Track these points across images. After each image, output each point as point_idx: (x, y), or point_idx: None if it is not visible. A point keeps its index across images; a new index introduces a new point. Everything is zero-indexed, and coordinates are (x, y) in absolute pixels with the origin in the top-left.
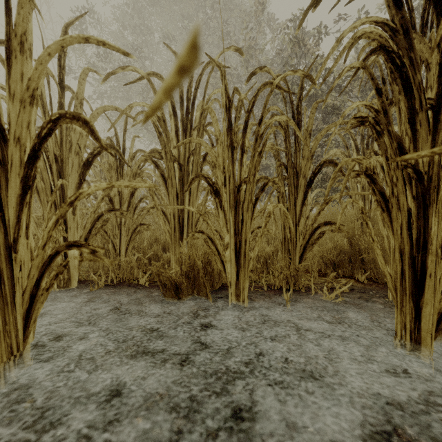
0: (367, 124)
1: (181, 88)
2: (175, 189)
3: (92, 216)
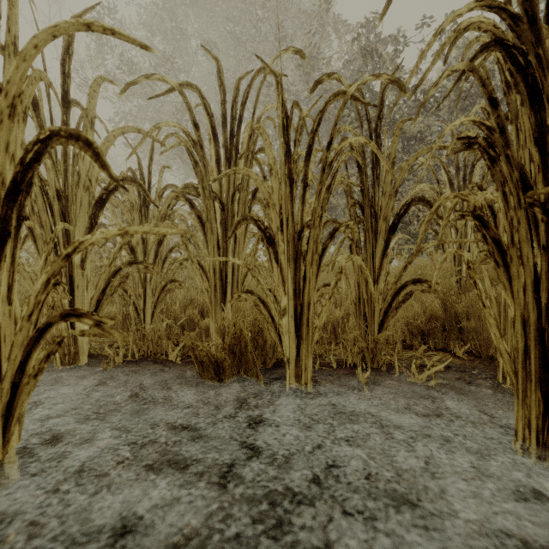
0: (476, 147)
1: (224, 104)
2: (216, 235)
3: (107, 271)
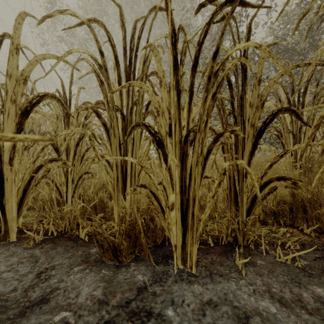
0: None
1: (125, 40)
2: (118, 139)
3: (32, 167)
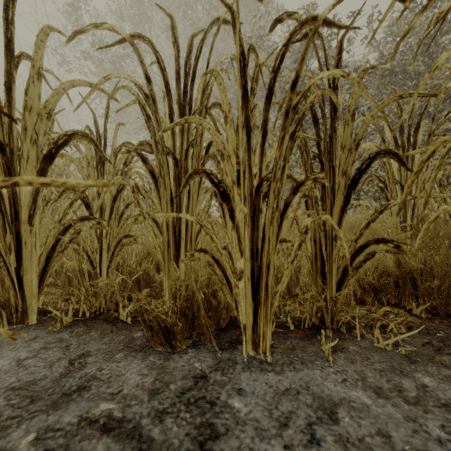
0: None
1: (178, 61)
2: (169, 191)
3: (57, 227)
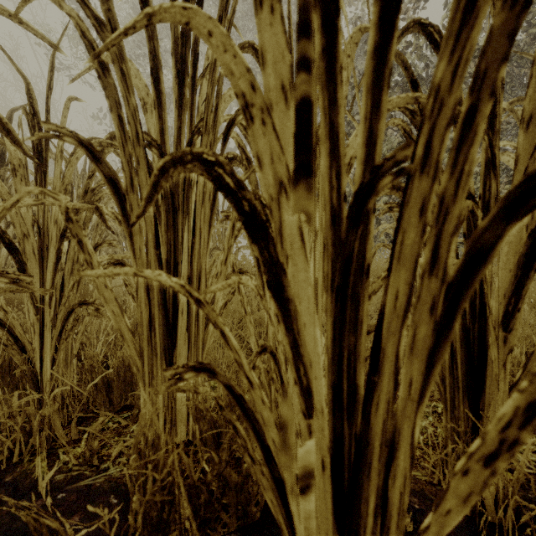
0: None
1: None
2: (153, 220)
3: None
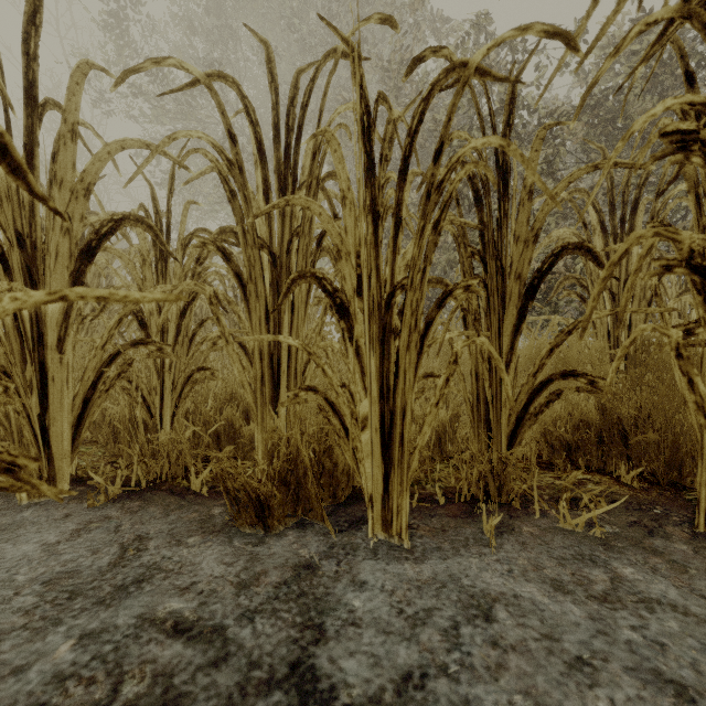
0: (696, 149)
1: (277, 109)
2: (264, 302)
3: (100, 355)
